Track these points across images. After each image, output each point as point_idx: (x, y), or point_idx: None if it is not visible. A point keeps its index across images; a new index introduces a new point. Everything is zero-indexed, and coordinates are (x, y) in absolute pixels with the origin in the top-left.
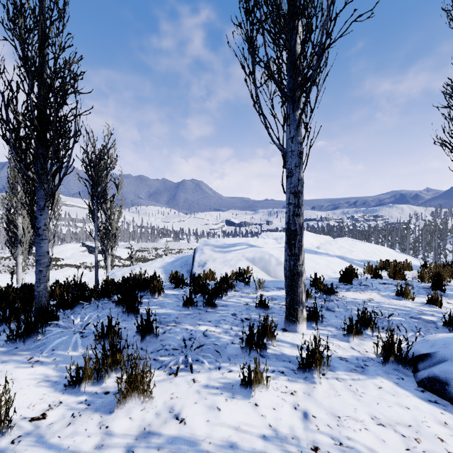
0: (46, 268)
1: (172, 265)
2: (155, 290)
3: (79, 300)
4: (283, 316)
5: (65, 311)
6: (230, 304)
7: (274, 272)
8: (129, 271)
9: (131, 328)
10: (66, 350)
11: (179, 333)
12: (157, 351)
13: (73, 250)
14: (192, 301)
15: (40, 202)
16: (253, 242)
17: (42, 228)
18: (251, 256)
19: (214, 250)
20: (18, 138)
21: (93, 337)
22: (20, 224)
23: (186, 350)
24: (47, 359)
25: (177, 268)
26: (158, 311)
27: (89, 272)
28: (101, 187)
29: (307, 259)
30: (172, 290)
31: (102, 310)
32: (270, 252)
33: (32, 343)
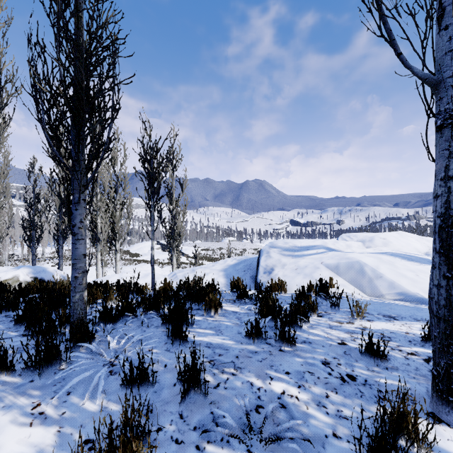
0: (82, 274)
1: (234, 269)
2: (211, 305)
3: (125, 311)
4: (419, 381)
5: (107, 325)
6: (315, 340)
7: (371, 288)
8: (190, 273)
9: (173, 367)
10: (83, 397)
11: (239, 392)
12: (202, 432)
13: (149, 248)
14: (258, 330)
15: (75, 194)
16: (332, 245)
17: (78, 225)
18: (333, 264)
19: (283, 253)
20: (49, 116)
21: (123, 375)
22: (98, 224)
23: (251, 437)
24: (54, 411)
25: (239, 272)
26: (212, 339)
27: (160, 269)
28: (157, 182)
29: (420, 271)
30: (232, 304)
31: (146, 328)
32: (362, 259)
33: (51, 375)
